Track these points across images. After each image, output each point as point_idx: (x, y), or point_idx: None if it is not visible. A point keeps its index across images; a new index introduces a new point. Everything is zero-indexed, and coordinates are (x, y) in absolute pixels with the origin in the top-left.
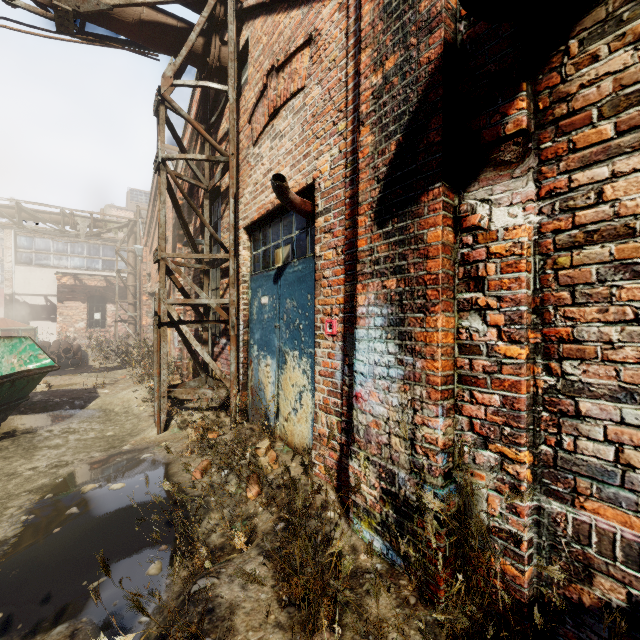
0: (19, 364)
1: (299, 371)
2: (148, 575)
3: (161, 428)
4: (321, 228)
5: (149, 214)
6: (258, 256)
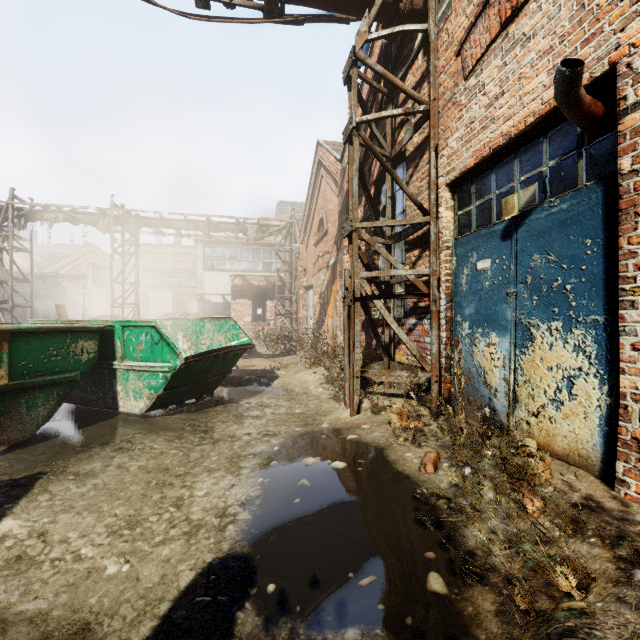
0: (225, 341)
1: (565, 348)
2: (432, 590)
3: (354, 410)
4: (635, 128)
5: (306, 212)
6: (468, 214)
